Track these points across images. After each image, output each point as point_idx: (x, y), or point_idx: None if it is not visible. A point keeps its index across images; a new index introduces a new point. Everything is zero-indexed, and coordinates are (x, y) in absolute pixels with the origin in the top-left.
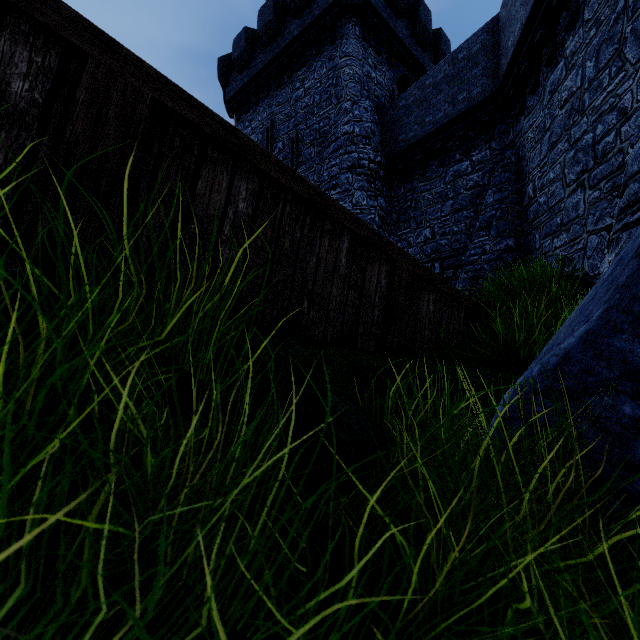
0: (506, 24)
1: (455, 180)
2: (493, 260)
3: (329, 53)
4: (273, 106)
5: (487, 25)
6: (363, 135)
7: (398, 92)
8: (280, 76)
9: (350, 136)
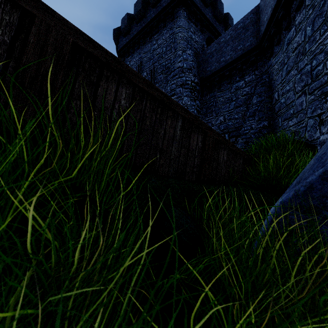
0: (263, 9)
1: (236, 91)
2: (256, 132)
3: (170, 26)
4: (141, 53)
5: (253, 10)
6: (188, 68)
7: (206, 46)
8: (145, 38)
9: (181, 68)
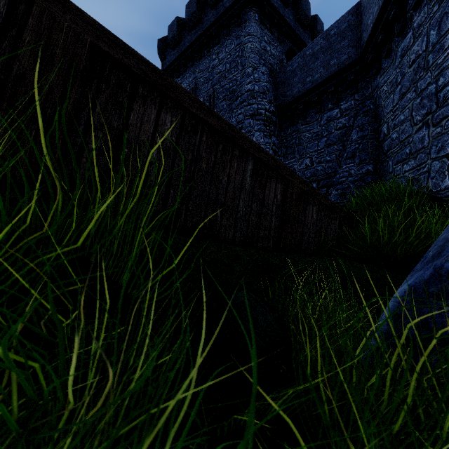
0: (366, 7)
1: (328, 123)
2: (357, 181)
3: (236, 33)
4: (196, 72)
5: (352, 9)
6: (261, 91)
7: (286, 61)
8: (201, 51)
9: (251, 92)
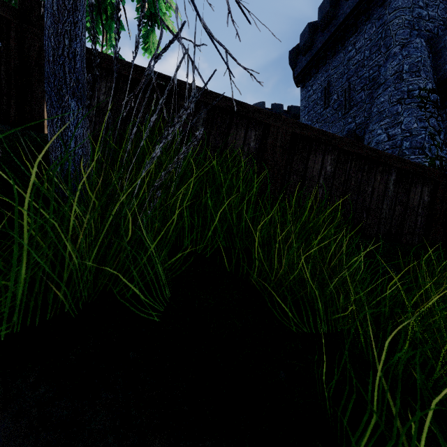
0: None
1: None
2: None
3: (378, 14)
4: (329, 70)
5: None
6: (412, 70)
7: None
8: (335, 47)
9: (399, 74)
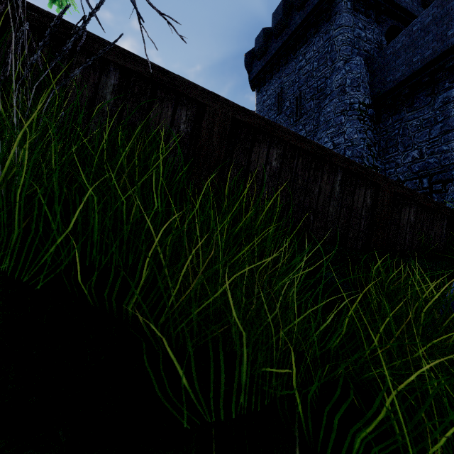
0: None
1: (444, 105)
2: None
3: (325, 29)
4: (282, 77)
5: None
6: (354, 84)
7: (386, 41)
8: (287, 55)
9: (342, 87)
